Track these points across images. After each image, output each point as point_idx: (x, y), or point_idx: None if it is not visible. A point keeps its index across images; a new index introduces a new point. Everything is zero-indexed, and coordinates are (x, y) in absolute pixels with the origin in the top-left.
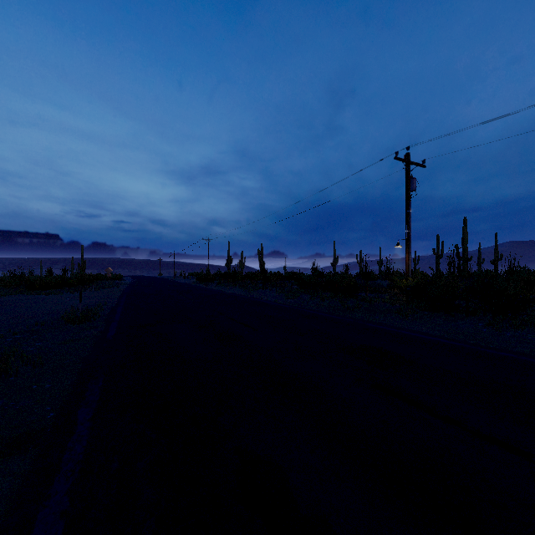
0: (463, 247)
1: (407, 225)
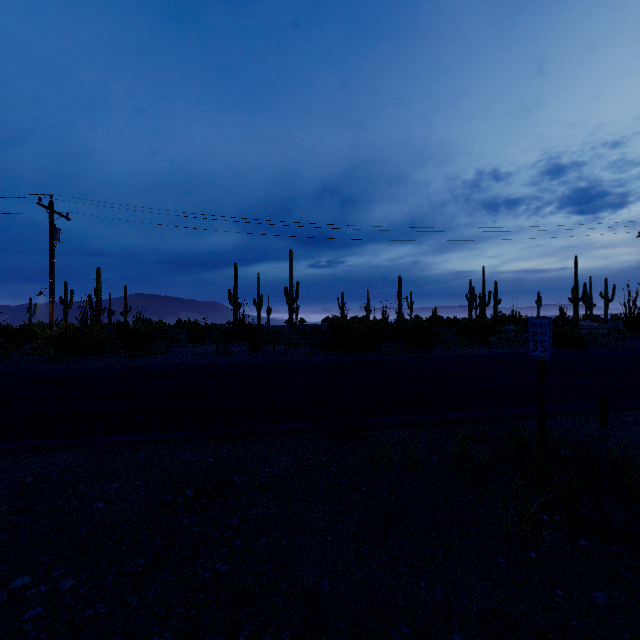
0: (97, 297)
1: (51, 274)
